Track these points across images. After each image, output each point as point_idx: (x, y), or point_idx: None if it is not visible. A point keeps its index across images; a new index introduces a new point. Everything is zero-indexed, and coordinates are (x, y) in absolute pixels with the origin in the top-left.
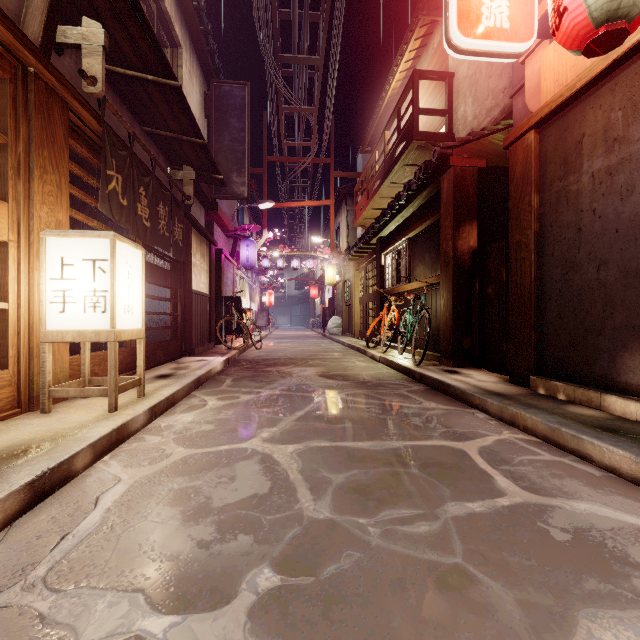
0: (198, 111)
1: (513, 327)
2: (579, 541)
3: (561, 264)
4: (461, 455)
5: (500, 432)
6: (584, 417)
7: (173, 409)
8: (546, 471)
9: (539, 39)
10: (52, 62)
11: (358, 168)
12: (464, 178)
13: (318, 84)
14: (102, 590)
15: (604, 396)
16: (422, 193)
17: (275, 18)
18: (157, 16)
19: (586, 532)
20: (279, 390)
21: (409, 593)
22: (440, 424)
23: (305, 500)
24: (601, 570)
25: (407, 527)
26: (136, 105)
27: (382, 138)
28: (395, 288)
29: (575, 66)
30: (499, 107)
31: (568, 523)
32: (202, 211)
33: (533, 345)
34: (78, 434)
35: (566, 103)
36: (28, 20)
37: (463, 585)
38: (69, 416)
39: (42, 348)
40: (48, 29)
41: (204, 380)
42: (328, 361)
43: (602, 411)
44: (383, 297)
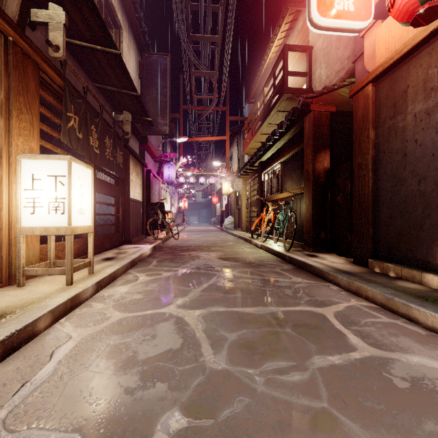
0: (134, 74)
1: (356, 224)
2: (416, 388)
3: (391, 179)
4: (322, 318)
5: (349, 300)
6: (410, 290)
7: (114, 283)
8: (385, 331)
9: (374, 20)
10: (27, 35)
11: (245, 114)
12: (320, 119)
13: (218, 55)
14: (48, 431)
15: (424, 274)
16: (290, 130)
17: (188, 8)
18: (105, 6)
19: (420, 381)
20: (190, 269)
21: (288, 434)
22: (305, 294)
23: (207, 354)
24: (436, 413)
25: (284, 376)
26: (89, 68)
27: (262, 93)
28: (271, 197)
29: (401, 38)
30: (344, 70)
31: (406, 373)
32: (137, 143)
33: (371, 237)
34: (42, 303)
35: (395, 64)
36: (8, 3)
37: (330, 427)
38: (37, 289)
39: (18, 239)
40: (23, 10)
41: (137, 261)
42: (225, 248)
43: (422, 285)
44: (263, 203)
